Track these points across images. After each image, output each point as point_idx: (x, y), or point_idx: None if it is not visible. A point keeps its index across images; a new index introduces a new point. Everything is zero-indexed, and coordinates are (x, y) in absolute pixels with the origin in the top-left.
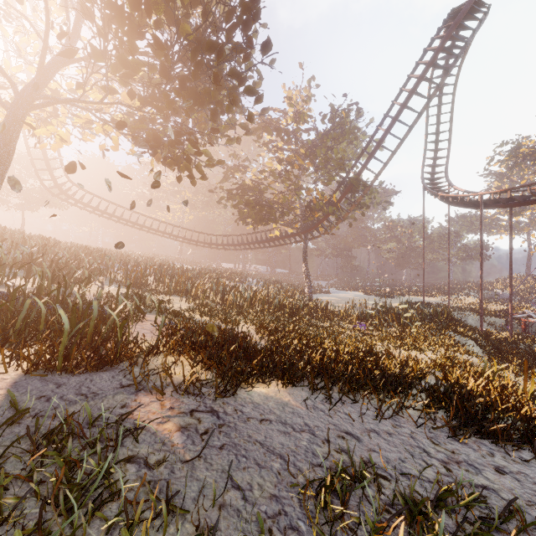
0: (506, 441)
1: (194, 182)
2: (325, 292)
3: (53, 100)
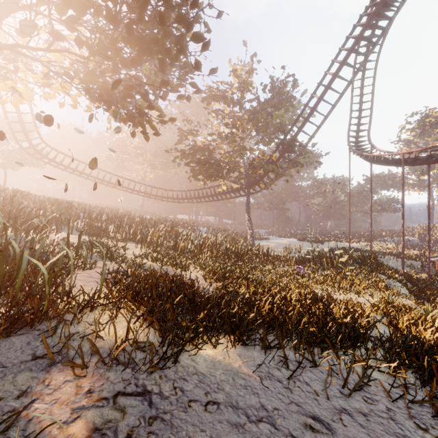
0: None
1: (148, 138)
2: (264, 239)
3: None
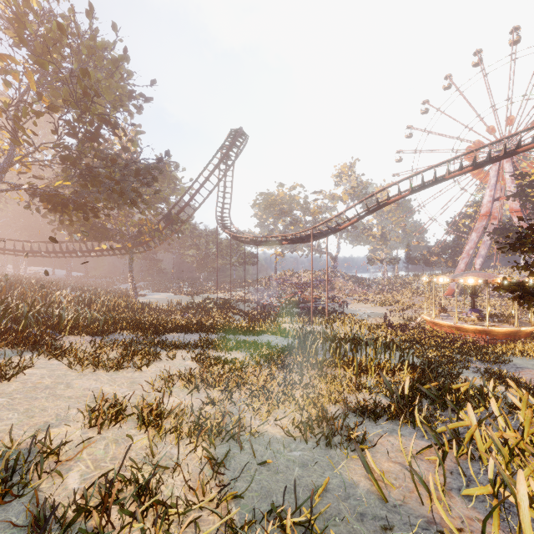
0: (239, 335)
1: (73, 224)
2: (141, 295)
3: (13, 189)
